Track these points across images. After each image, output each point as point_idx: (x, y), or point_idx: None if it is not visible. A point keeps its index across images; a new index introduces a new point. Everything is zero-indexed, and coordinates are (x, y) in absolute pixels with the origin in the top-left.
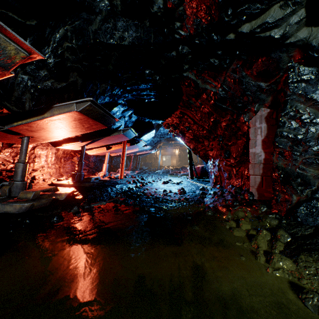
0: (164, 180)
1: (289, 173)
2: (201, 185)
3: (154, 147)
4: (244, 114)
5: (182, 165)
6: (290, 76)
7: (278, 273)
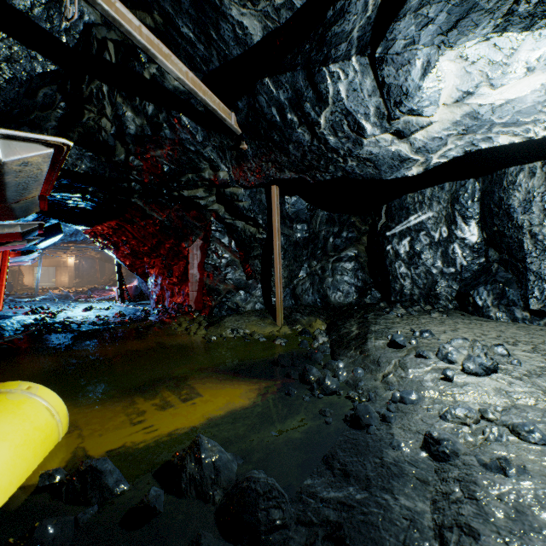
0: (80, 307)
1: (212, 288)
2: (139, 307)
3: None
4: (185, 242)
5: (85, 286)
6: (212, 226)
7: (199, 336)
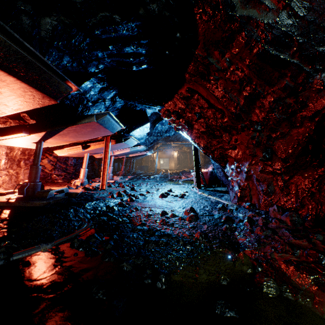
0: (162, 189)
1: None
2: (214, 198)
3: (150, 148)
4: (324, 72)
5: (181, 169)
6: None
7: None
